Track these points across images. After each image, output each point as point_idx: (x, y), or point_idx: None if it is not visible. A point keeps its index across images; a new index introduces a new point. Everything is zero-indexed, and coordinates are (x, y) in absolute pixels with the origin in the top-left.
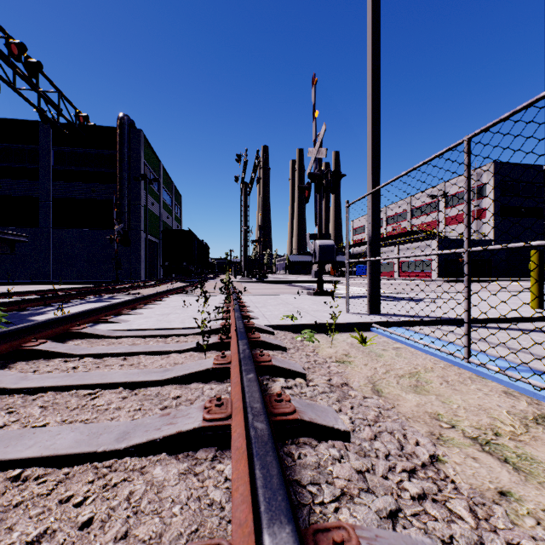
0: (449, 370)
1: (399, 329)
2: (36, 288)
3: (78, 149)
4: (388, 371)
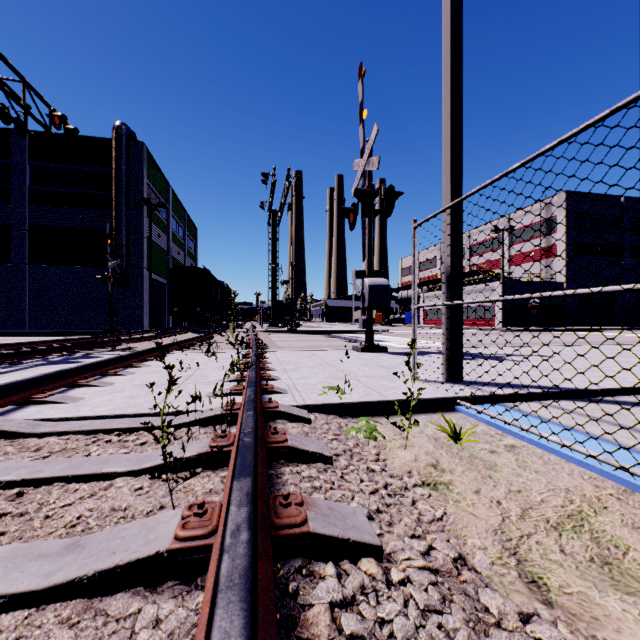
0: (632, 504)
1: (498, 407)
2: (1, 340)
3: (63, 165)
4: (527, 511)
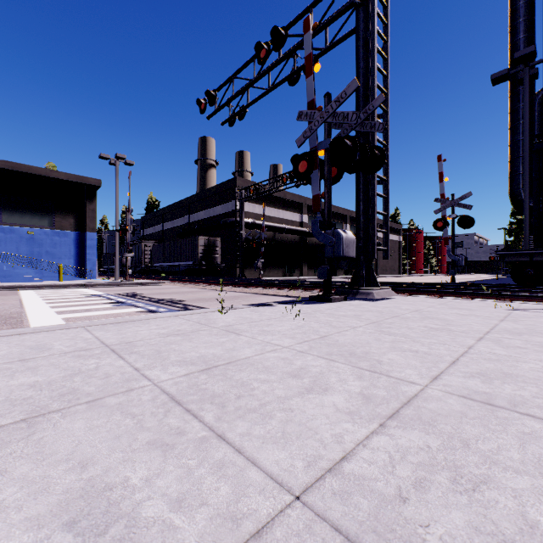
0: None
1: None
2: None
3: None
4: None
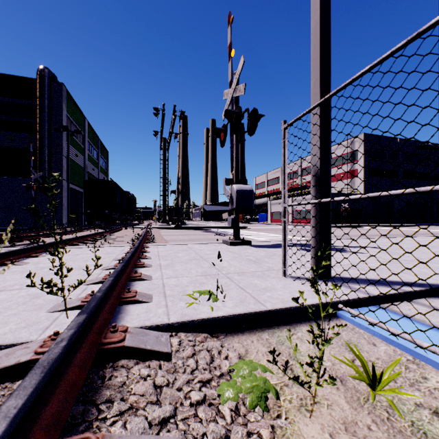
0: None
1: (382, 312)
2: None
3: None
4: None
